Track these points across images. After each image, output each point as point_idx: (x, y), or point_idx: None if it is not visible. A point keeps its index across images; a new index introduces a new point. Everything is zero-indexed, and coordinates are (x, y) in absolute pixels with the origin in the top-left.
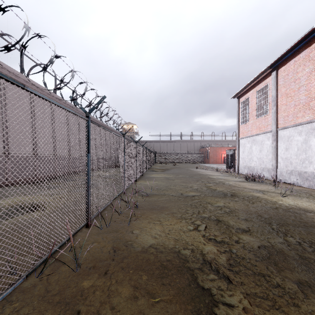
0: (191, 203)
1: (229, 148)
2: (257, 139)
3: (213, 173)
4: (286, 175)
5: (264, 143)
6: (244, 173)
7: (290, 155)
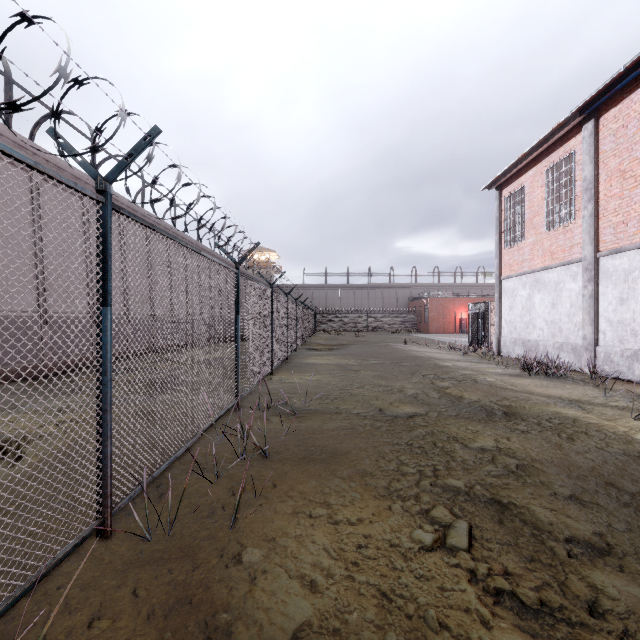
0: (408, 438)
1: (471, 301)
2: (545, 279)
3: (444, 353)
4: (622, 361)
5: (562, 287)
6: (513, 355)
7: (632, 314)
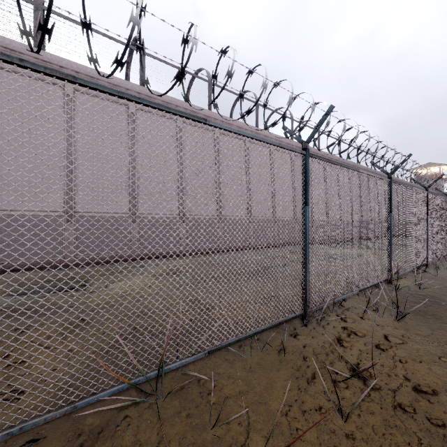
0: None
1: None
2: None
3: None
4: None
5: None
6: None
7: None
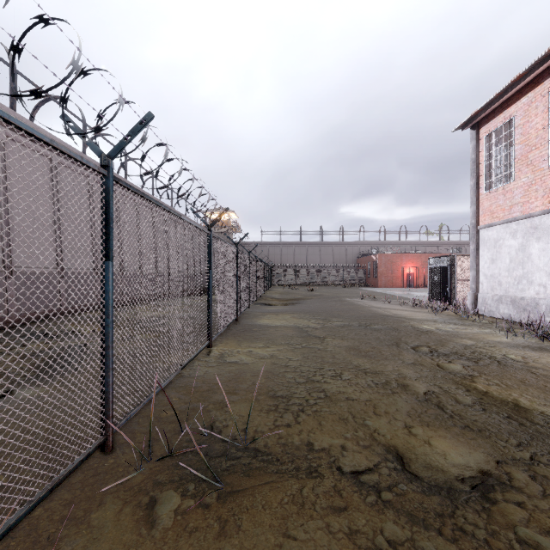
0: None
1: (418, 257)
2: (548, 224)
3: (411, 311)
4: None
5: None
6: (497, 314)
7: None
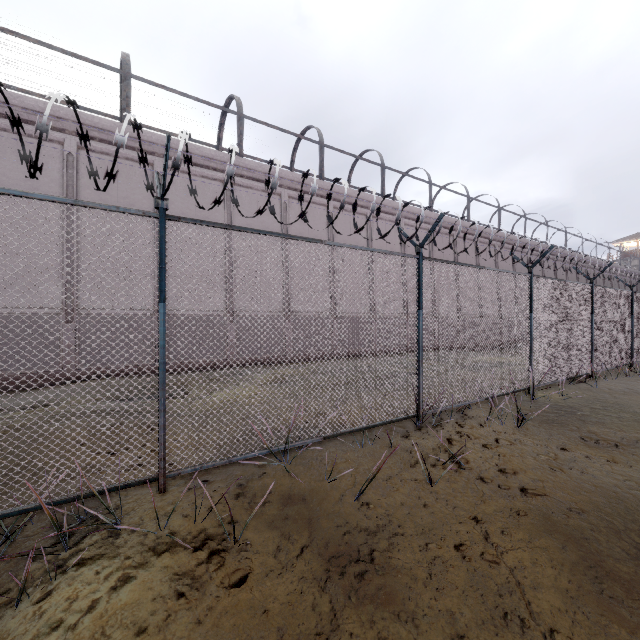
0: None
1: None
2: None
3: None
4: None
5: None
6: None
7: None
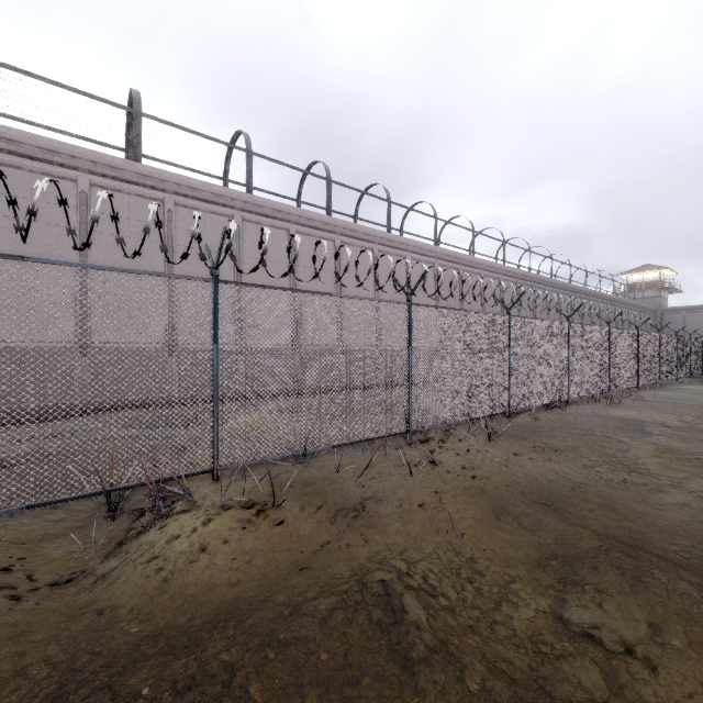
0: None
1: None
2: None
3: None
4: None
5: None
6: None
7: None
